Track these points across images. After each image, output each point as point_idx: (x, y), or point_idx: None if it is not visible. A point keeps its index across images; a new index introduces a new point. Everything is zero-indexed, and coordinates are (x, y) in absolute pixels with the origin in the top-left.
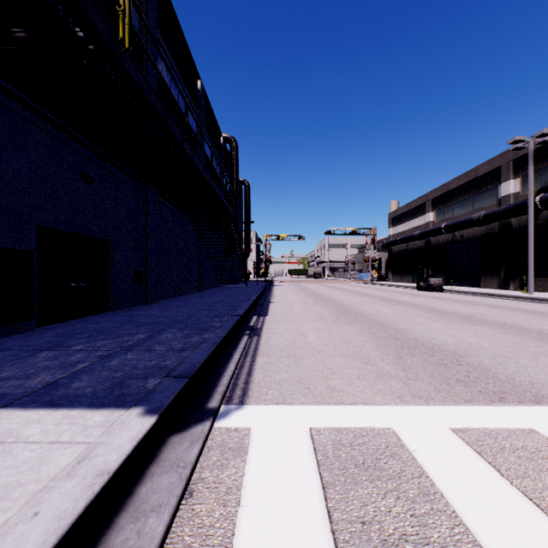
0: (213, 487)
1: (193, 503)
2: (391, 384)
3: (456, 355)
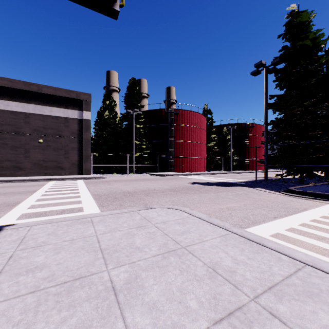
0: None
1: None
2: None
3: None
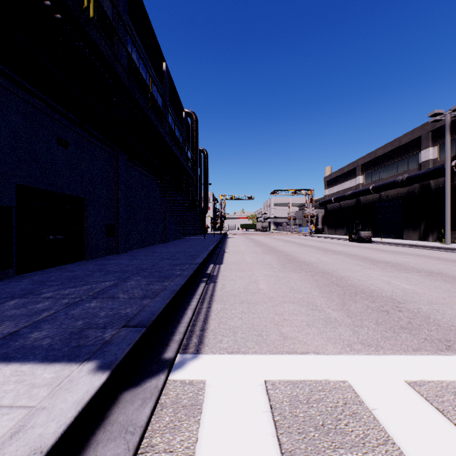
0: None
1: None
2: (340, 332)
3: (395, 302)
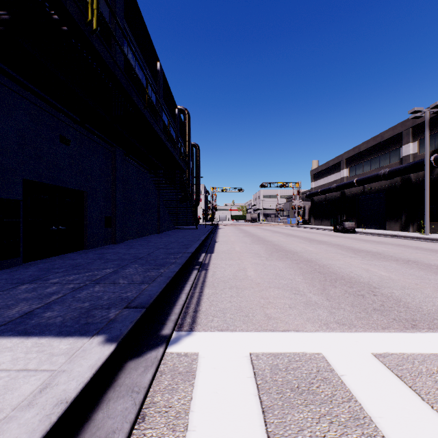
0: (164, 411)
1: (144, 427)
2: (318, 313)
3: (371, 287)
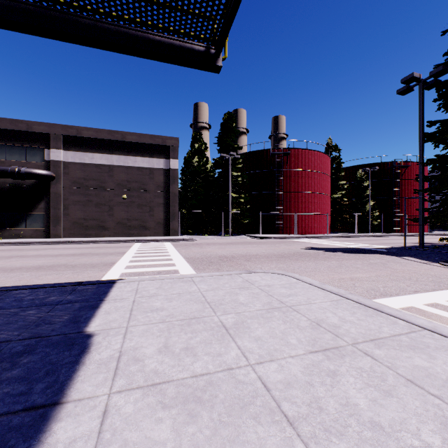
0: None
1: None
2: (90, 272)
3: (64, 265)
